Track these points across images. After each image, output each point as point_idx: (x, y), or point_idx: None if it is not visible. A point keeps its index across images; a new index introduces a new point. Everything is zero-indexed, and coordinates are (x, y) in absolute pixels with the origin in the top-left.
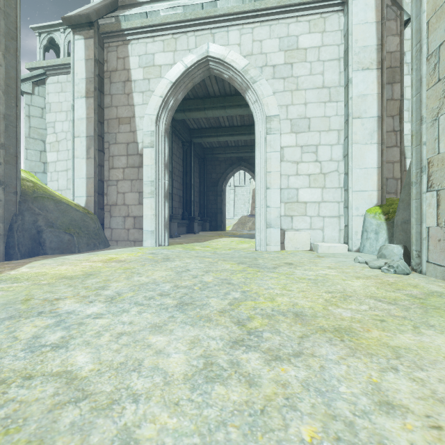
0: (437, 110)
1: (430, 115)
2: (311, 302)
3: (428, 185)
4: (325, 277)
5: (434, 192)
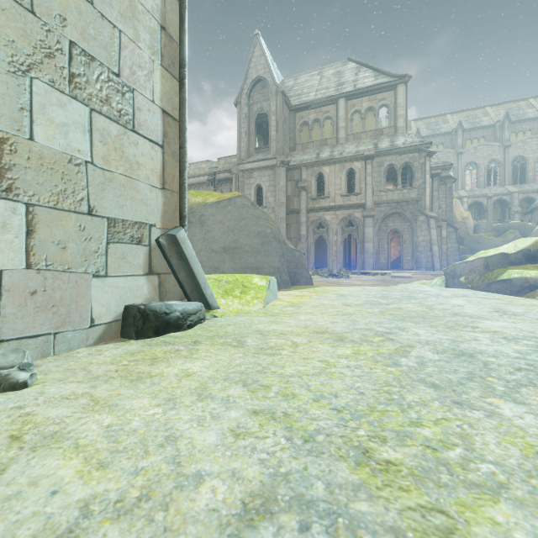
0: (28, 58)
1: (9, 49)
2: (314, 346)
3: (1, 185)
4: (201, 388)
5: (21, 205)
